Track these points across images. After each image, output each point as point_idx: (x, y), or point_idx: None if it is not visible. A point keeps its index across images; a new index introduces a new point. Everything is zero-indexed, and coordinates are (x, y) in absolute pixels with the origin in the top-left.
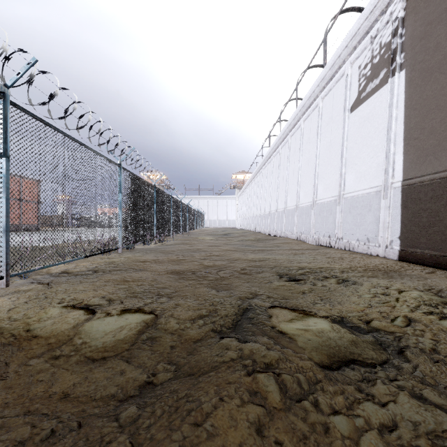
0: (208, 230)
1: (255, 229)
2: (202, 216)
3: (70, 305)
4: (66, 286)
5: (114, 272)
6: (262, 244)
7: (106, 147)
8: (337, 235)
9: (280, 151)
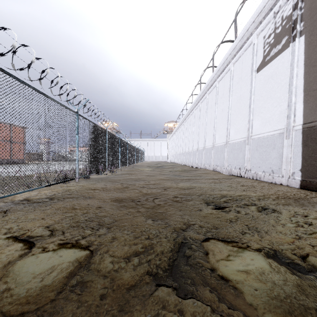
0: (147, 163)
1: (182, 162)
2: (143, 153)
3: (13, 236)
4: (20, 214)
5: (67, 199)
6: (188, 174)
7: (66, 99)
8: (246, 167)
9: (200, 105)
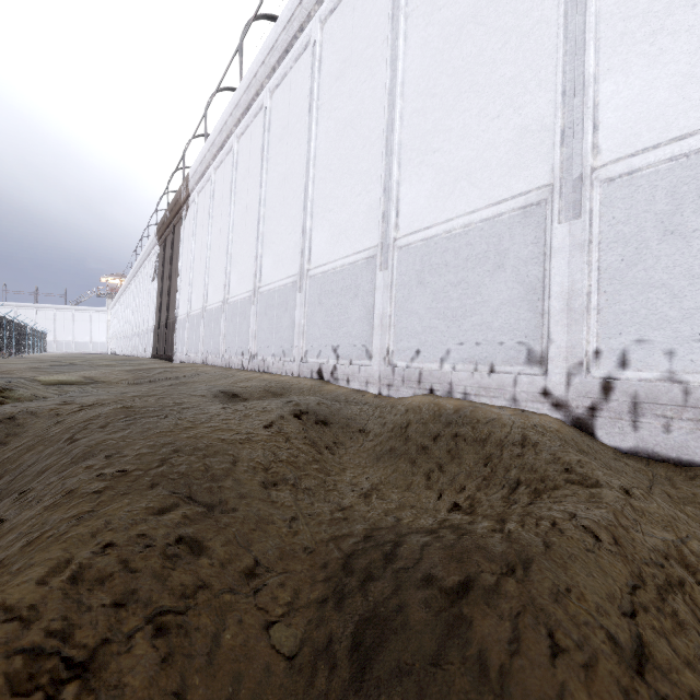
0: None
1: (122, 352)
2: (44, 336)
3: None
4: None
5: None
6: None
7: None
8: (145, 350)
9: (136, 281)
